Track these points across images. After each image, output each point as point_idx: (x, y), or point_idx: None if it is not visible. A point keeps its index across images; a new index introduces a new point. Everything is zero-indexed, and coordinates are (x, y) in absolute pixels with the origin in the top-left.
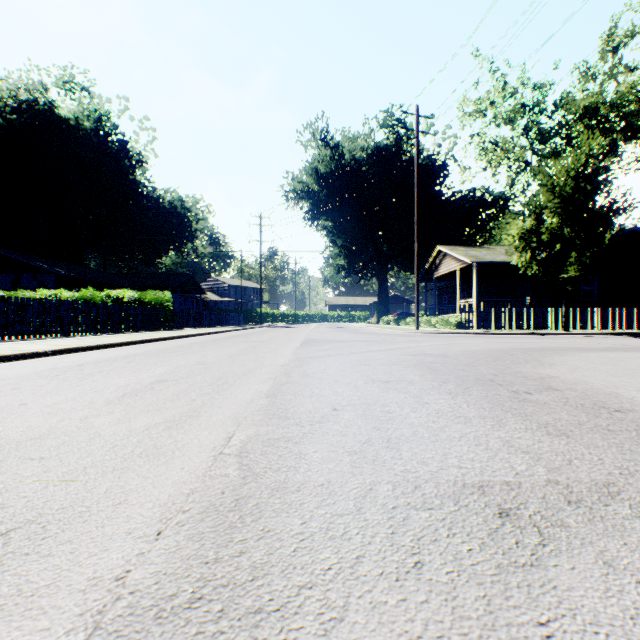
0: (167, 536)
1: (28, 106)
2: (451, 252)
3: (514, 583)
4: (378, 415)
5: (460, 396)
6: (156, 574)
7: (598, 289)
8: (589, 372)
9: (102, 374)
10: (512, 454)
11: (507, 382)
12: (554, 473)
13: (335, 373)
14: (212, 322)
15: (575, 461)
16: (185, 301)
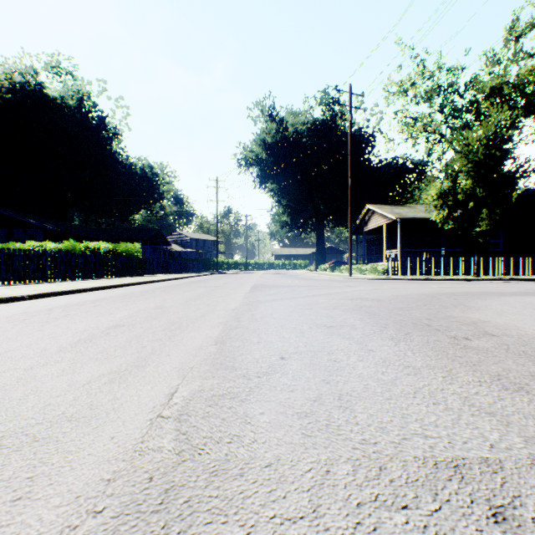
0: None
1: (21, 87)
2: (378, 210)
3: None
4: (326, 365)
5: (402, 342)
6: None
7: (504, 241)
8: (515, 316)
9: (66, 318)
10: (477, 416)
11: (443, 327)
12: (534, 445)
13: (281, 317)
14: (176, 269)
15: None
16: (154, 251)
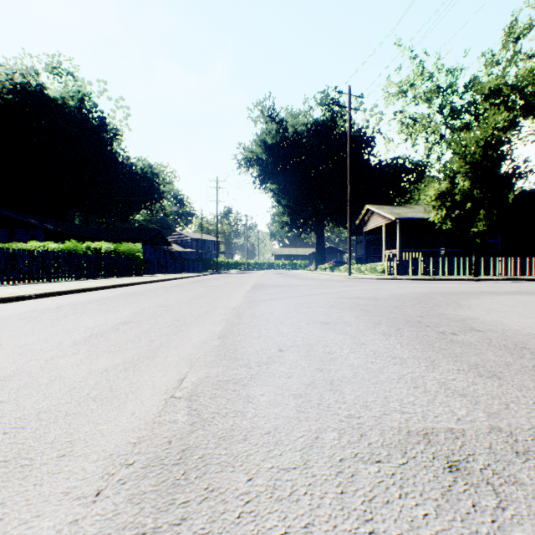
0: (106, 497)
1: (22, 88)
2: (378, 210)
3: None
4: (320, 356)
5: (393, 337)
6: None
7: (502, 241)
8: (504, 314)
9: (75, 316)
10: (450, 397)
11: (433, 323)
12: (495, 419)
13: (280, 315)
14: (176, 269)
15: (512, 405)
16: (154, 252)
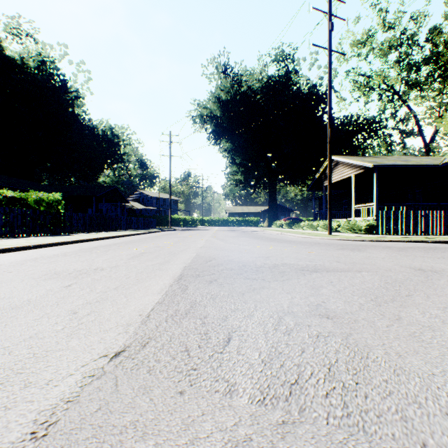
0: None
1: None
2: (347, 159)
3: None
4: None
5: None
6: None
7: None
8: None
9: None
10: None
11: None
12: None
13: None
14: (120, 226)
15: None
16: (115, 209)
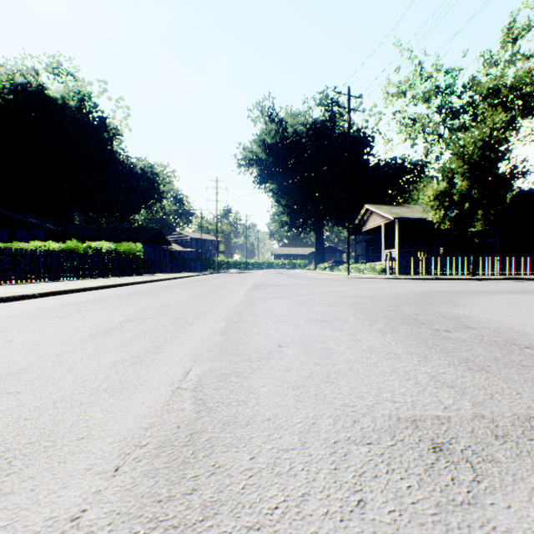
0: (124, 472)
1: (23, 88)
2: (377, 210)
3: (454, 524)
4: (318, 351)
5: (389, 334)
6: (110, 514)
7: (500, 241)
8: (498, 312)
9: (80, 314)
10: (439, 388)
11: (428, 321)
12: (479, 407)
13: (280, 313)
14: (176, 269)
15: (496, 395)
16: (154, 251)
